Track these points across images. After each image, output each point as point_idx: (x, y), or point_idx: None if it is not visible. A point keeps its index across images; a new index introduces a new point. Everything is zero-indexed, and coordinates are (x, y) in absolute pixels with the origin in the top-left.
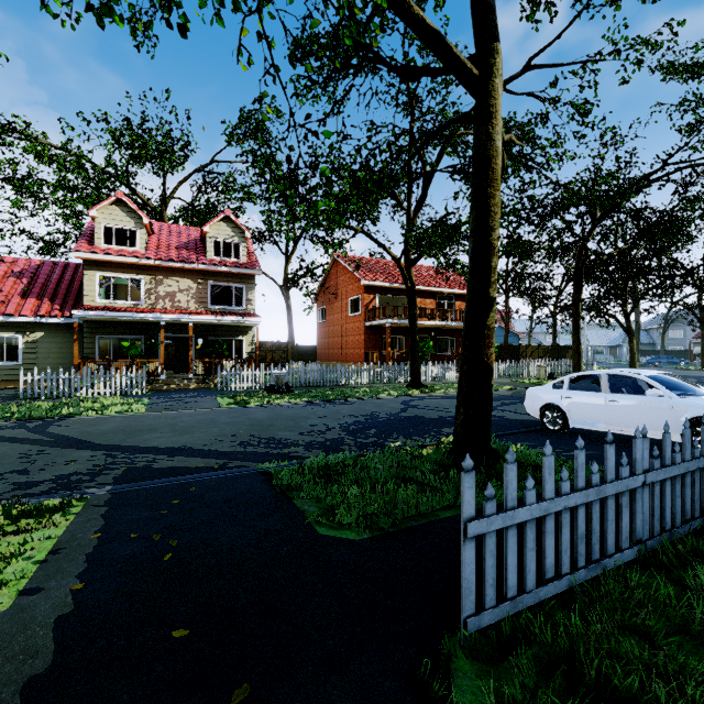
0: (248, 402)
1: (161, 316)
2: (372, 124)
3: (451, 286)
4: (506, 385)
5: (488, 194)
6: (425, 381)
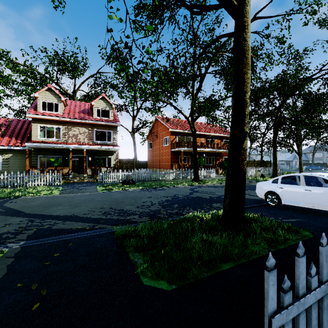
0: (112, 189)
1: (70, 146)
2: (175, 40)
3: (212, 132)
4: None
5: (244, 71)
6: (200, 178)
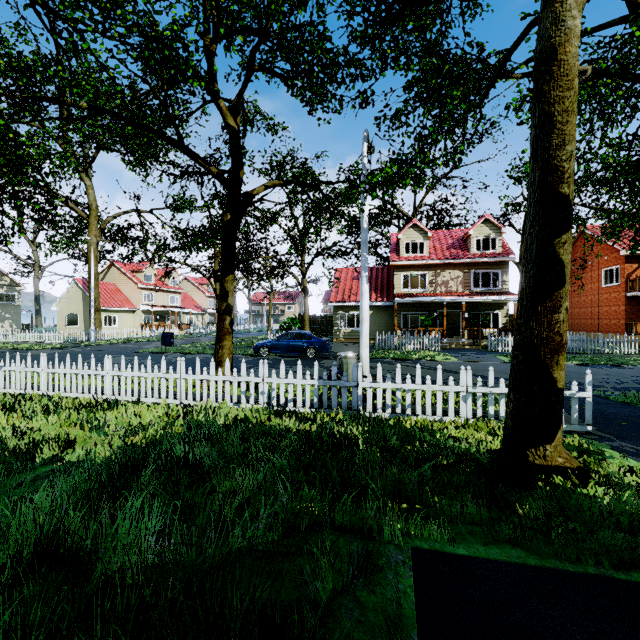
0: None
1: (444, 298)
2: None
3: None
4: None
5: None
6: None
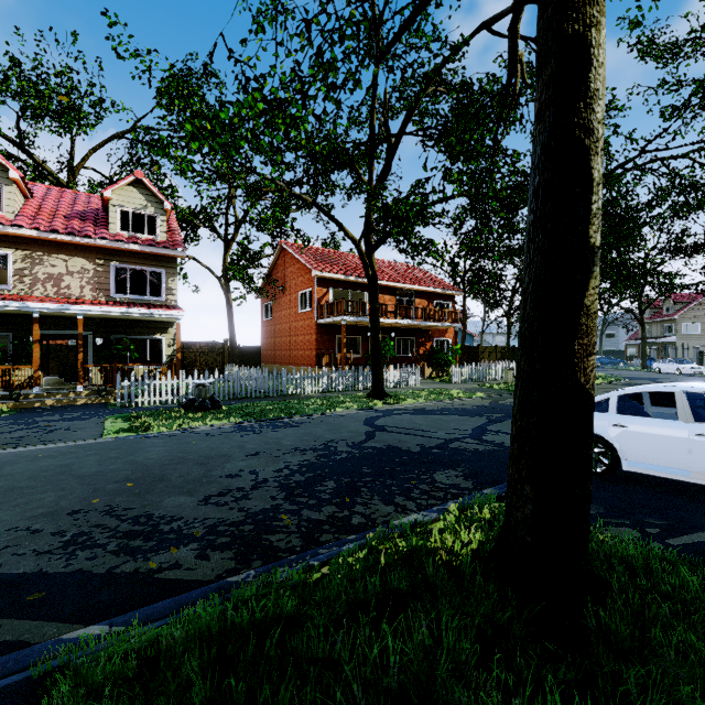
0: (148, 427)
1: (32, 305)
2: None
3: (411, 282)
4: (477, 392)
5: (588, 18)
6: (386, 387)
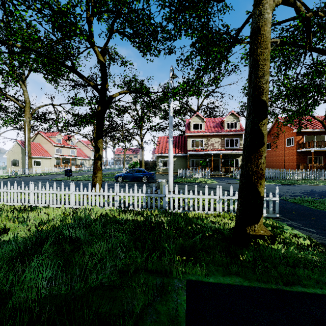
0: None
1: (211, 152)
2: (317, 86)
3: None
4: None
5: None
6: None
